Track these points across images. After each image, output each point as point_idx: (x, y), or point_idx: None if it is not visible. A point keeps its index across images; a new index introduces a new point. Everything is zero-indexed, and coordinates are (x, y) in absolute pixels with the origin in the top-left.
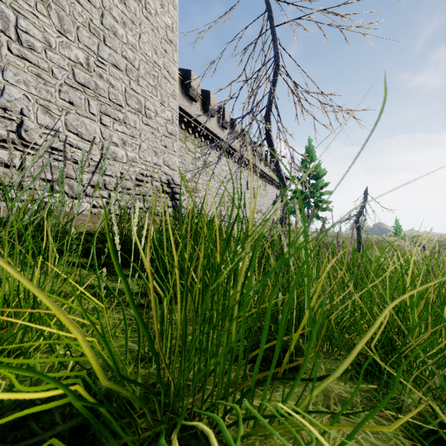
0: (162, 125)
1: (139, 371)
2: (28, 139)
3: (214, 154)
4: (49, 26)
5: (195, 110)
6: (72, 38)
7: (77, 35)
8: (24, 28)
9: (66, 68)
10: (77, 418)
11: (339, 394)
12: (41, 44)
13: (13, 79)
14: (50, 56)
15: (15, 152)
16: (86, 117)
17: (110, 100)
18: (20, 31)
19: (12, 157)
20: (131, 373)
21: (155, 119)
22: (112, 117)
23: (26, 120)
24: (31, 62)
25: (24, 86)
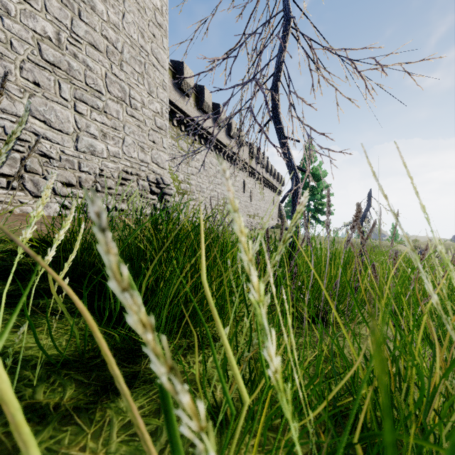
0: (150, 117)
1: None
2: None
3: (208, 154)
4: None
5: (188, 106)
6: (37, 7)
7: (45, 4)
8: None
9: (30, 42)
10: None
11: None
12: None
13: None
14: (8, 25)
15: None
16: (57, 102)
17: (87, 85)
18: None
19: None
20: None
21: (141, 110)
22: (89, 104)
23: None
24: None
25: None
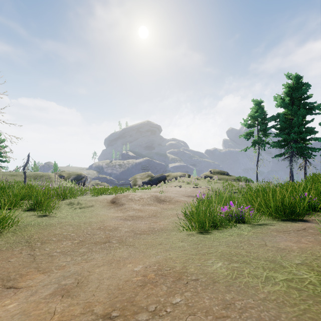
0: None
1: None
2: None
3: None
4: None
5: None
6: None
7: None
8: None
9: None
10: None
11: None
12: None
13: None
14: None
15: None
16: None
17: None
18: None
19: None
20: None
21: None
22: None
23: None
24: None
25: None
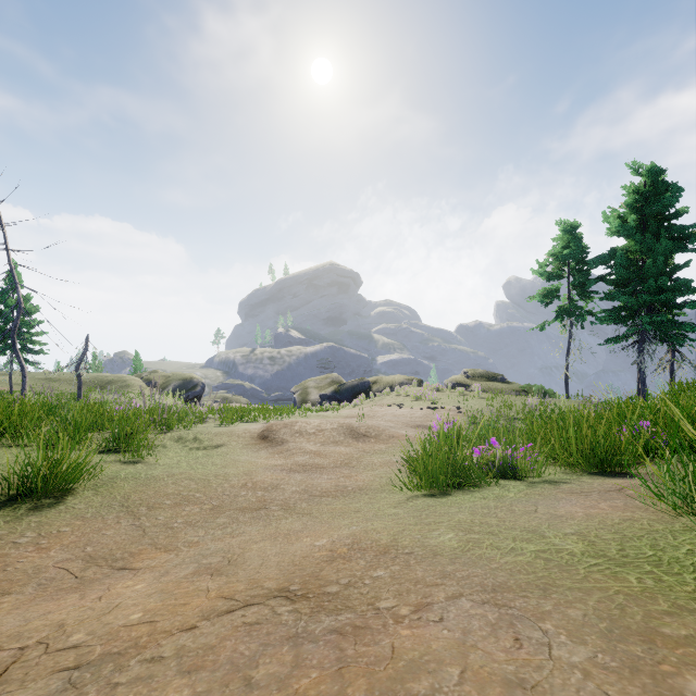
0: None
1: None
2: None
3: None
4: None
5: None
6: None
7: None
8: None
9: None
10: None
11: None
12: None
13: None
14: None
15: None
16: None
17: None
18: None
19: None
20: None
21: None
22: None
23: None
24: None
25: None
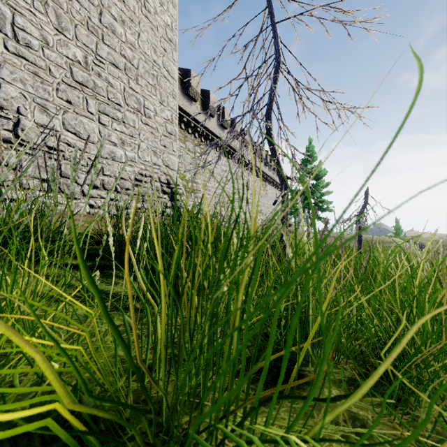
0: (162, 124)
1: (130, 385)
2: (25, 138)
3: (214, 154)
4: (46, 24)
5: (195, 110)
6: (69, 36)
7: (75, 33)
8: (21, 25)
9: (64, 67)
10: (59, 442)
11: (348, 410)
12: (38, 42)
13: (10, 77)
14: (47, 54)
15: (12, 152)
16: (84, 116)
17: (109, 99)
18: (17, 28)
19: (3, 155)
20: (122, 388)
21: (154, 119)
22: (111, 116)
23: (23, 119)
24: (27, 60)
25: (21, 84)
